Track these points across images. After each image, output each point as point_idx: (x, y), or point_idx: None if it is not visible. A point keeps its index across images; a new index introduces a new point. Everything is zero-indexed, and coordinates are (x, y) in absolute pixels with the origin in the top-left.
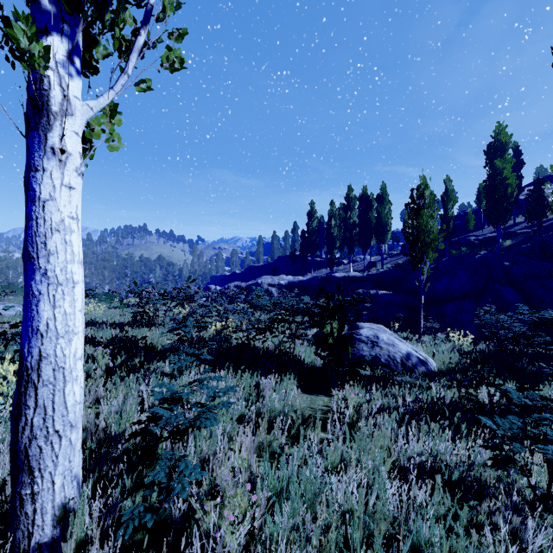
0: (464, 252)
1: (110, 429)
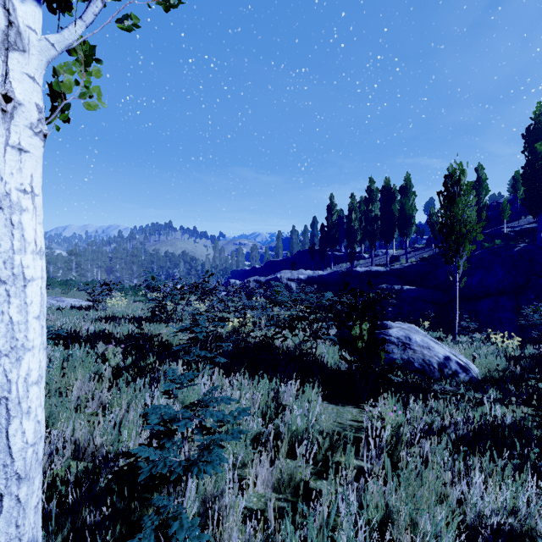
0: (498, 245)
1: (107, 447)
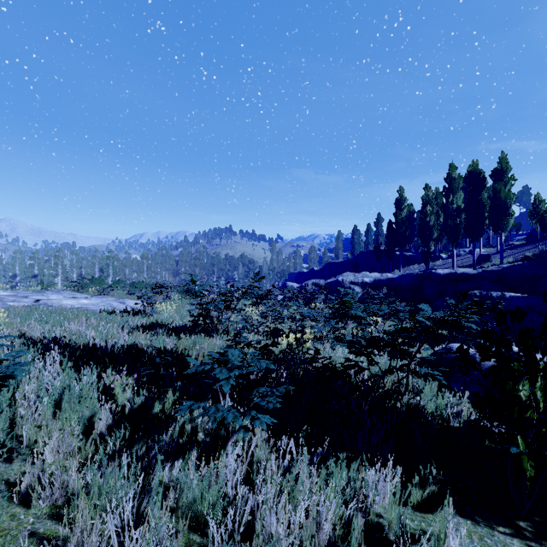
0: None
1: None
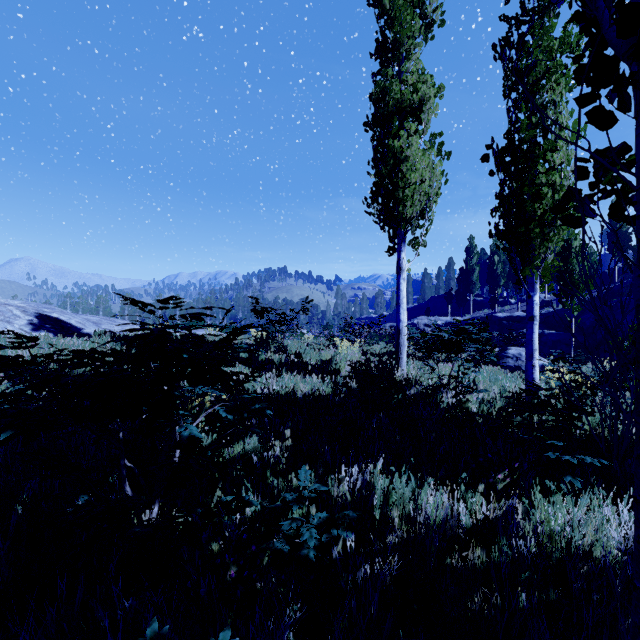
0: None
1: None
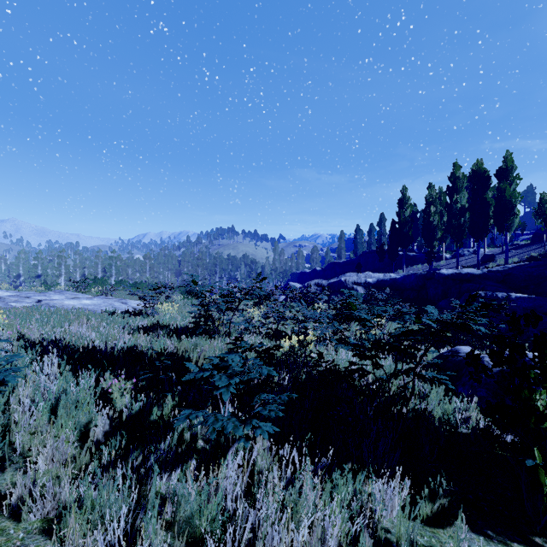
0: None
1: None
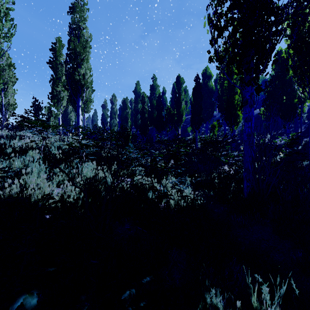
0: None
1: None
